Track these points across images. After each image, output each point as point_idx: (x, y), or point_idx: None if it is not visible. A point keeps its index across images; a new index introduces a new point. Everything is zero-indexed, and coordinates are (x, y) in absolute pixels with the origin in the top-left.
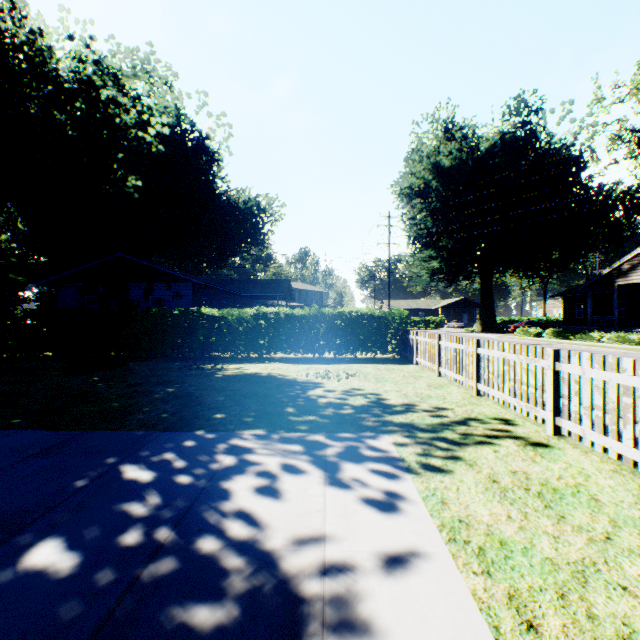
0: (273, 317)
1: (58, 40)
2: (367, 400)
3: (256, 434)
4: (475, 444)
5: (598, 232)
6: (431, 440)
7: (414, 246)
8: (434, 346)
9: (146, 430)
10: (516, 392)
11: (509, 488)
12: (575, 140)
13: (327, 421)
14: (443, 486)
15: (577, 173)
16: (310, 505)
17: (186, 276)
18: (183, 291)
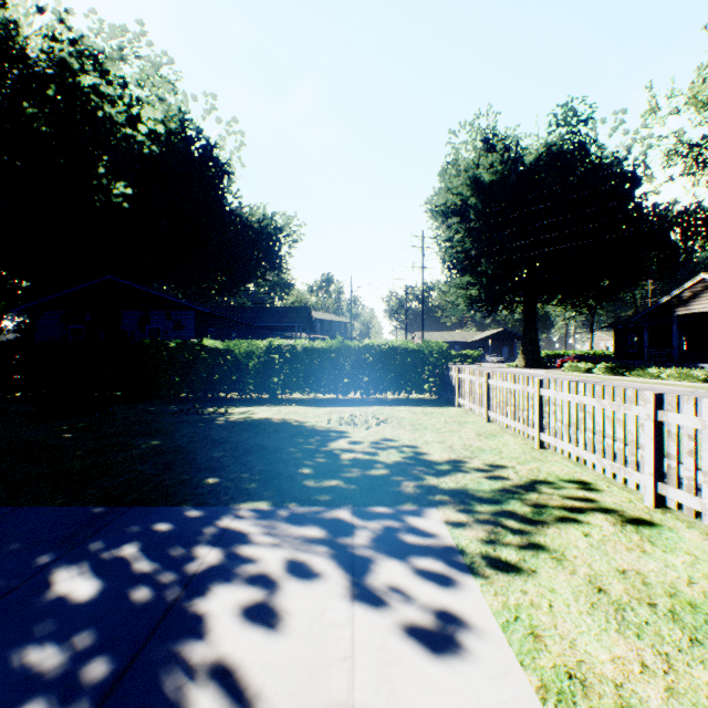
0: (289, 351)
1: (26, 14)
2: (404, 455)
3: (257, 510)
4: (556, 523)
5: (652, 257)
6: (495, 517)
7: (449, 271)
8: (481, 385)
9: (106, 505)
10: (596, 446)
11: (626, 603)
12: (628, 154)
13: (354, 488)
14: (528, 601)
15: (631, 190)
16: (329, 646)
17: (188, 303)
18: (185, 320)
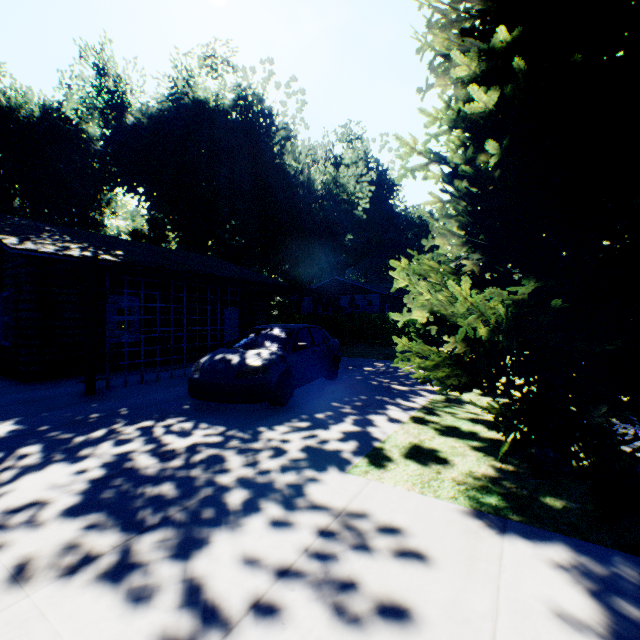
0: None
1: (316, 174)
2: None
3: None
4: None
5: None
6: None
7: None
8: None
9: (376, 359)
10: None
11: None
12: None
13: None
14: None
15: None
16: None
17: (375, 289)
18: (373, 300)
